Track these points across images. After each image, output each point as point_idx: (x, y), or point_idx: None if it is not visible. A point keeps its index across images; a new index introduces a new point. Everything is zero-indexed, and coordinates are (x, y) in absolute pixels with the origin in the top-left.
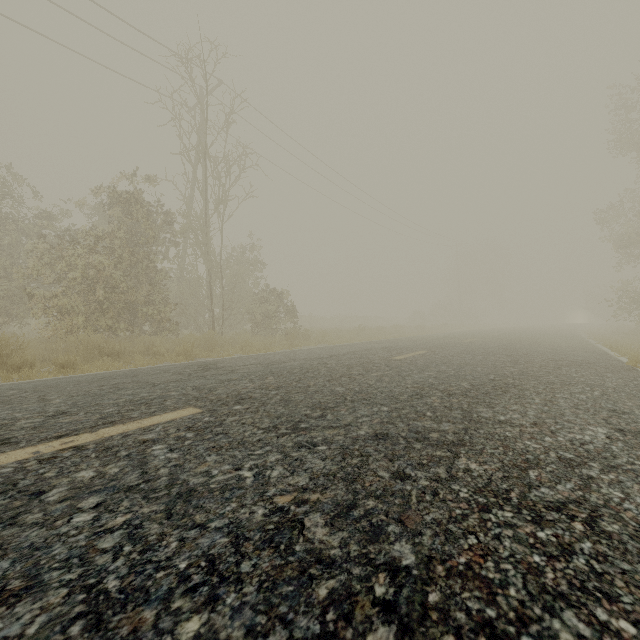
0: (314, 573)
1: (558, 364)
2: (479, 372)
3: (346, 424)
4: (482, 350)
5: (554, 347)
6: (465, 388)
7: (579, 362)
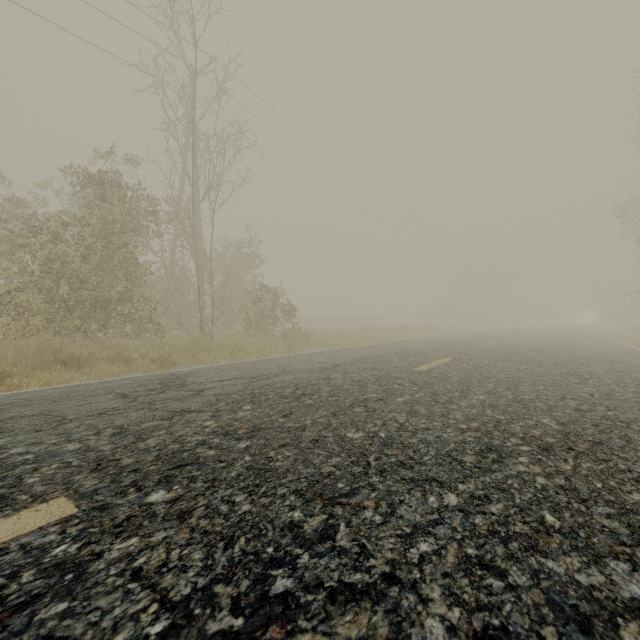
0: None
1: (634, 378)
2: (547, 394)
3: (385, 575)
4: (517, 357)
5: (596, 352)
6: (556, 431)
7: None
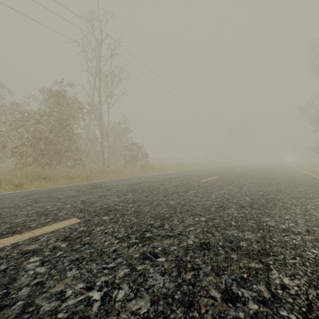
0: None
1: (294, 184)
2: (252, 190)
3: (178, 233)
4: (248, 176)
5: (286, 174)
6: (249, 201)
7: (305, 183)
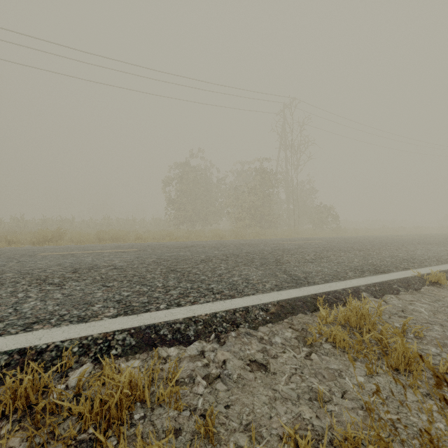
0: (355, 248)
1: None
2: (431, 241)
3: (363, 244)
4: None
5: None
6: (413, 243)
7: None
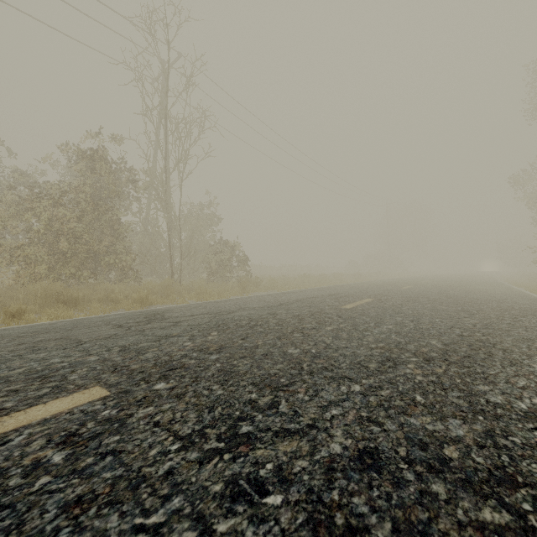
0: None
1: (512, 314)
2: (440, 325)
3: (309, 425)
4: (425, 298)
5: (490, 294)
6: (439, 349)
7: (530, 311)
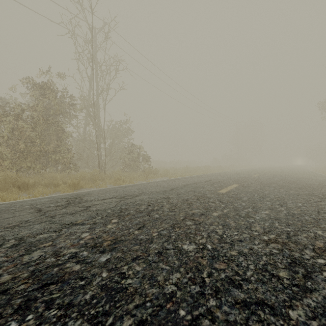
0: None
1: None
2: (307, 210)
3: None
4: (275, 183)
5: (316, 180)
6: None
7: None
